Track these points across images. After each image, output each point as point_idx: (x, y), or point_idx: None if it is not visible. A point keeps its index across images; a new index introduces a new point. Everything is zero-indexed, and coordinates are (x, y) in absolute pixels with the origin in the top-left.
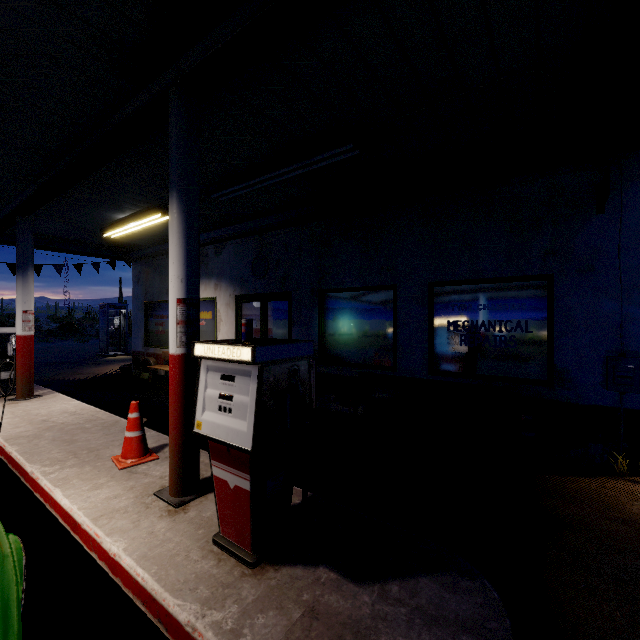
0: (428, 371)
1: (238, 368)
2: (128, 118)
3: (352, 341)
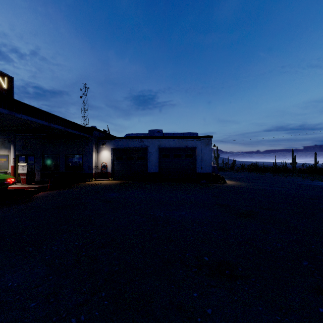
0: (65, 170)
1: (25, 165)
2: (1, 130)
3: (50, 165)
